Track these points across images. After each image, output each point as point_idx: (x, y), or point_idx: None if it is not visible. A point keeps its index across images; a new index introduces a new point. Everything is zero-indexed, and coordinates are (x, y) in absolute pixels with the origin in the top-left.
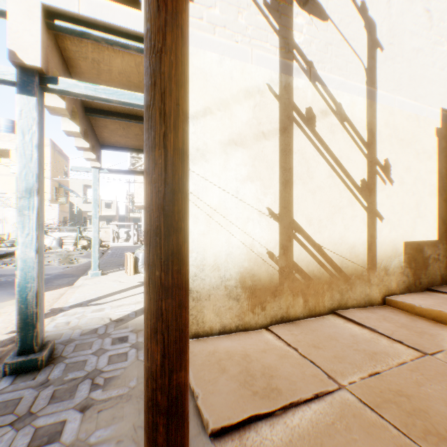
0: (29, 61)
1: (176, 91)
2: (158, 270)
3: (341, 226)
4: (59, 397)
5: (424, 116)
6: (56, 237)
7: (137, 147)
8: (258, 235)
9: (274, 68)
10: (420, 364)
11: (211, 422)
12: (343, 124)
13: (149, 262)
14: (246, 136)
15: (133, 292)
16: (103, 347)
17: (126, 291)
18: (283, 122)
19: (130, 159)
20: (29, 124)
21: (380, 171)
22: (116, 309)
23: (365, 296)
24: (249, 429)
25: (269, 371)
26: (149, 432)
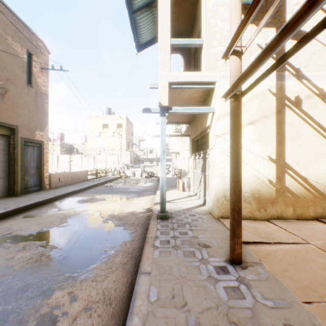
0: (164, 104)
1: (239, 132)
2: (235, 177)
3: (323, 166)
4: (180, 226)
5: None
6: (131, 171)
7: (184, 121)
8: (261, 171)
9: (272, 79)
10: None
11: (242, 240)
12: (324, 101)
13: (232, 175)
14: (254, 119)
15: (187, 199)
16: (186, 216)
17: (183, 198)
18: (278, 107)
19: (175, 126)
20: (163, 127)
21: None
22: (183, 205)
23: None
24: (258, 245)
25: (268, 233)
26: (232, 216)
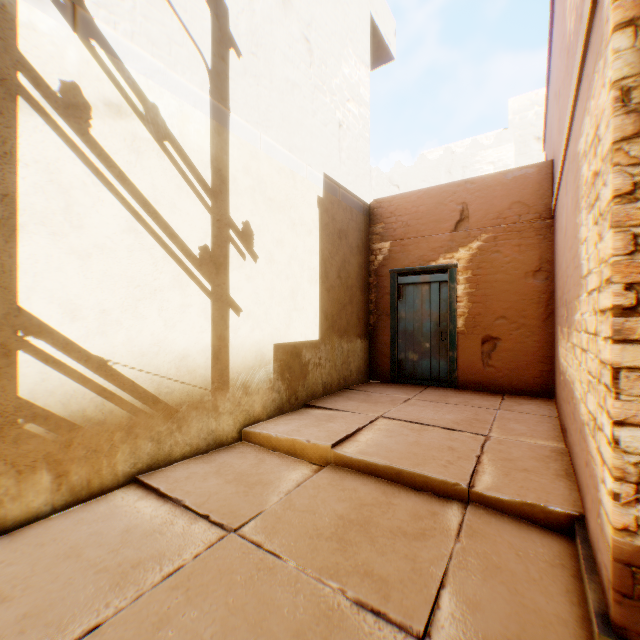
0: None
1: None
2: None
3: (159, 322)
4: None
5: (303, 177)
6: None
7: None
8: None
9: None
10: (203, 563)
11: None
12: (164, 145)
13: None
14: None
15: None
16: None
17: None
18: None
19: None
20: None
21: (238, 238)
22: None
23: (209, 434)
24: None
25: None
26: None
